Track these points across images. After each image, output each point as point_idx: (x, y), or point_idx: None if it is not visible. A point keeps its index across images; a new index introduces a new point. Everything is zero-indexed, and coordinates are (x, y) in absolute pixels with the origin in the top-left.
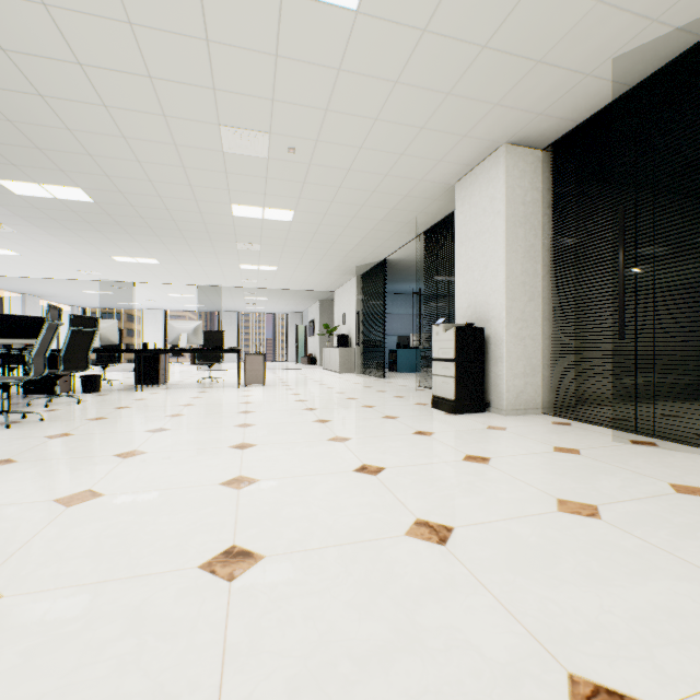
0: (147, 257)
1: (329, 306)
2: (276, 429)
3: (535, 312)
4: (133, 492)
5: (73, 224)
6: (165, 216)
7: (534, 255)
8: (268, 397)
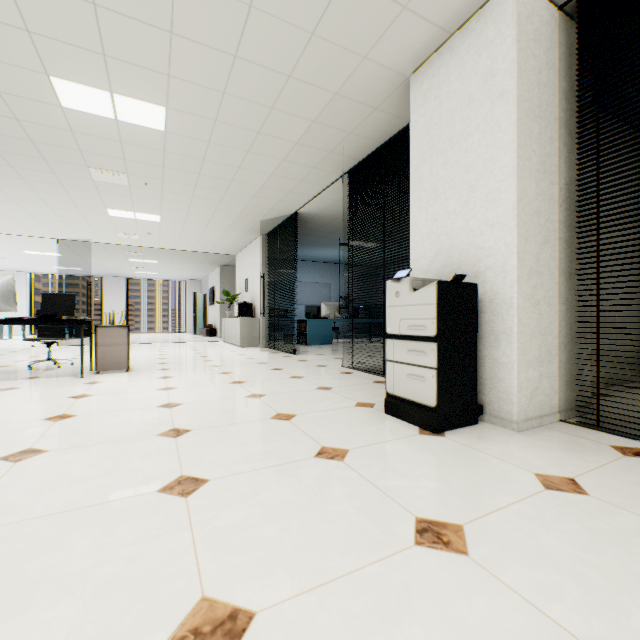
0: None
1: (231, 273)
2: (22, 558)
3: (551, 261)
4: None
5: None
6: None
7: (549, 170)
8: (115, 399)
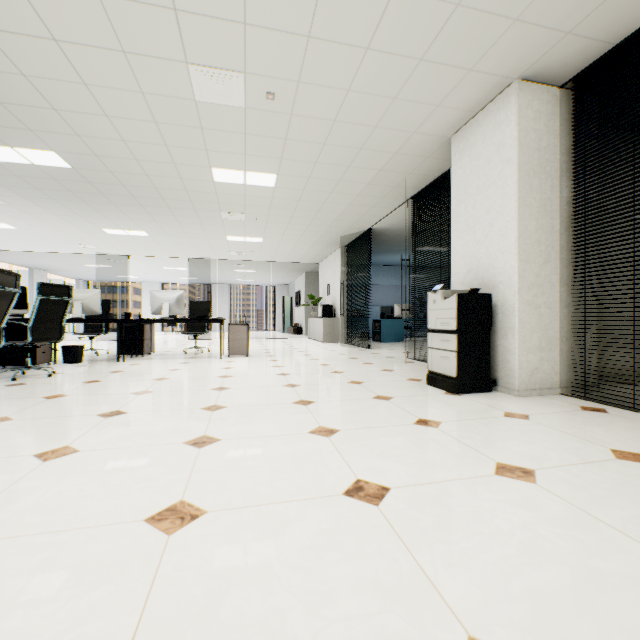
0: (136, 229)
1: (314, 278)
2: (248, 414)
3: (551, 276)
4: (9, 538)
5: (58, 194)
6: (146, 183)
7: (550, 209)
8: (249, 370)
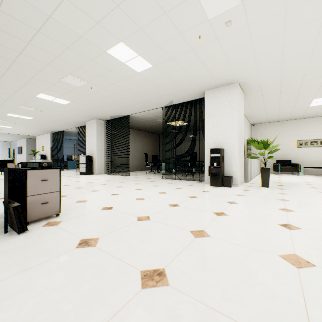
0: None
1: (32, 141)
2: None
3: (103, 153)
4: None
5: None
6: None
7: (103, 142)
8: None
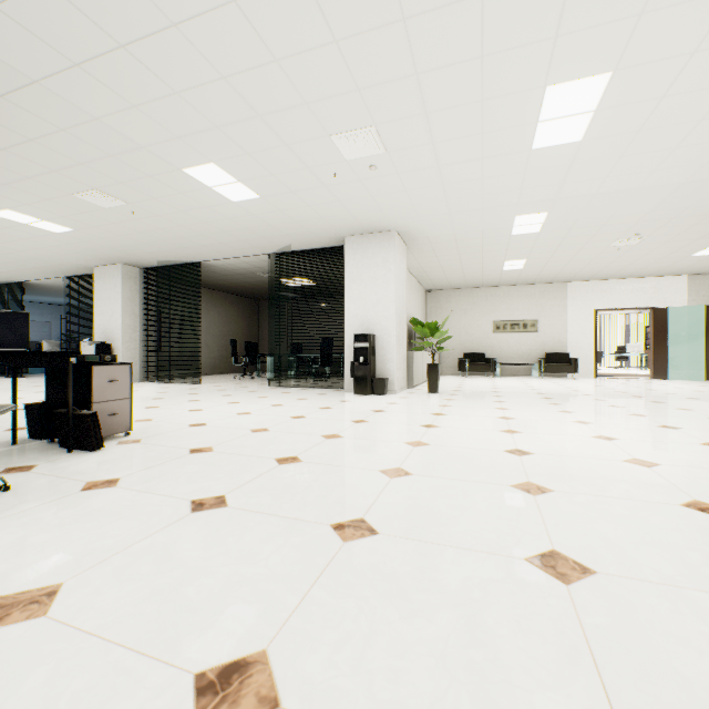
0: None
1: None
2: None
3: (137, 338)
4: None
5: None
6: None
7: (137, 313)
8: None
